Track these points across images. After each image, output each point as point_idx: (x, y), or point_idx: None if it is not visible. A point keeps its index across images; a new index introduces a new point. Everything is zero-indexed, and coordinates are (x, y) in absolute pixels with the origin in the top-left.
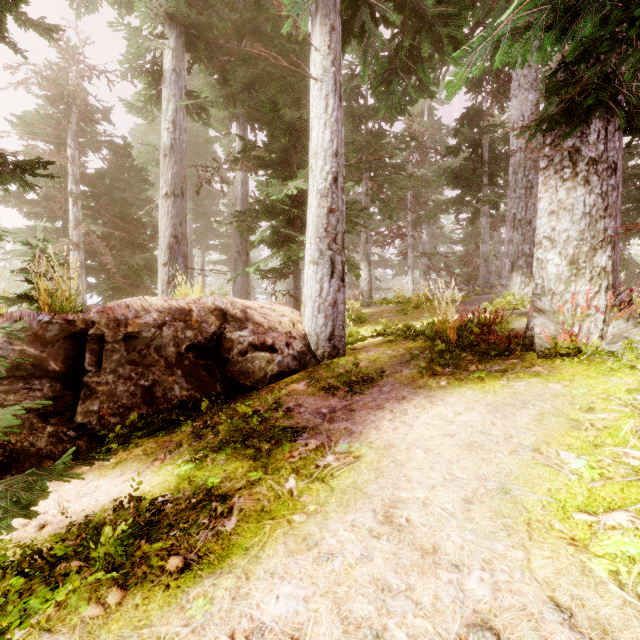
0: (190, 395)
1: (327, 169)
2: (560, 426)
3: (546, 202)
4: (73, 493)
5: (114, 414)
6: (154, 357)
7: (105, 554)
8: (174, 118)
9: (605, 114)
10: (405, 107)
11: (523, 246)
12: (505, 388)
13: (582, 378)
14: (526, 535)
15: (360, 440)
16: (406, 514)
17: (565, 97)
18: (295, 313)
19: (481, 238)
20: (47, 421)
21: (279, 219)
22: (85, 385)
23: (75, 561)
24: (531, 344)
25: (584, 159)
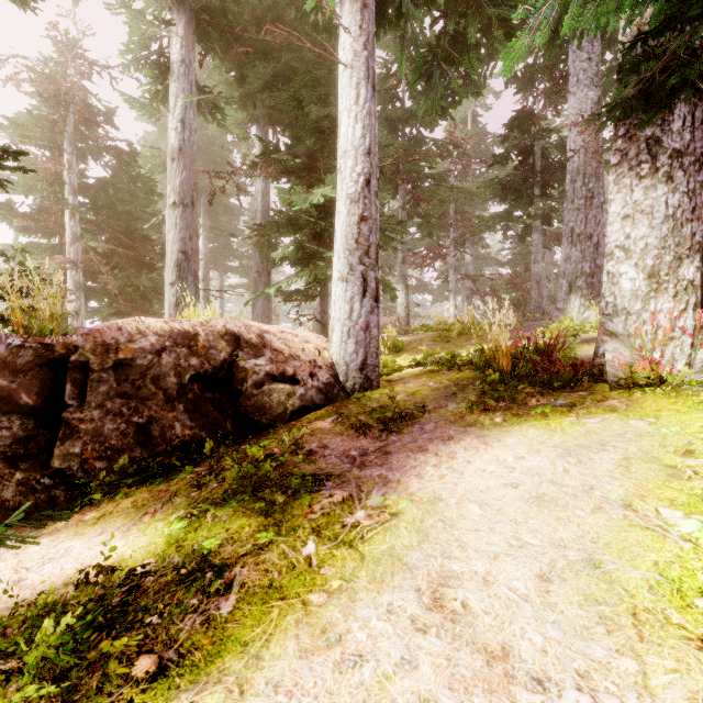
0: (194, 434)
1: (358, 170)
2: (654, 474)
3: (619, 205)
4: (37, 558)
5: (100, 457)
6: (150, 389)
7: (56, 649)
8: (183, 116)
9: (692, 97)
10: (447, 110)
11: (582, 264)
12: (575, 426)
13: (671, 414)
14: (634, 633)
15: (398, 491)
16: (461, 596)
17: (644, 75)
18: (321, 339)
19: (533, 257)
20: (16, 466)
21: (304, 233)
22: (65, 422)
23: (13, 660)
24: (601, 374)
25: (666, 151)
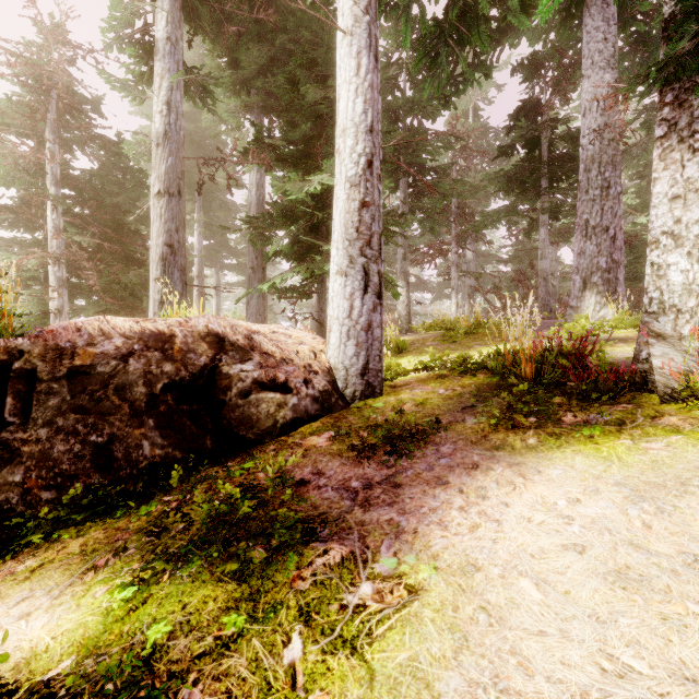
0: (166, 454)
1: (359, 150)
2: None
3: (665, 184)
4: None
5: (47, 486)
6: (113, 401)
7: None
8: (169, 98)
9: None
10: (450, 99)
11: (598, 259)
12: (635, 453)
13: None
14: None
15: (416, 550)
16: None
17: None
18: (317, 340)
19: (539, 253)
20: None
21: (300, 225)
22: (3, 444)
23: None
24: (644, 382)
25: None
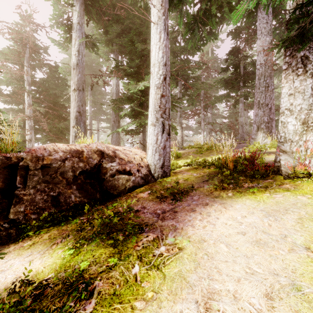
0: (81, 200)
1: (160, 73)
2: None
3: (287, 89)
4: None
5: (34, 213)
6: (59, 178)
7: None
8: (78, 49)
9: None
10: (200, 47)
11: (264, 117)
12: (270, 199)
13: None
14: None
15: (182, 235)
16: (222, 308)
17: (301, 25)
18: (143, 153)
19: (239, 114)
20: None
21: (135, 103)
22: (16, 196)
23: None
24: (278, 171)
25: (311, 62)
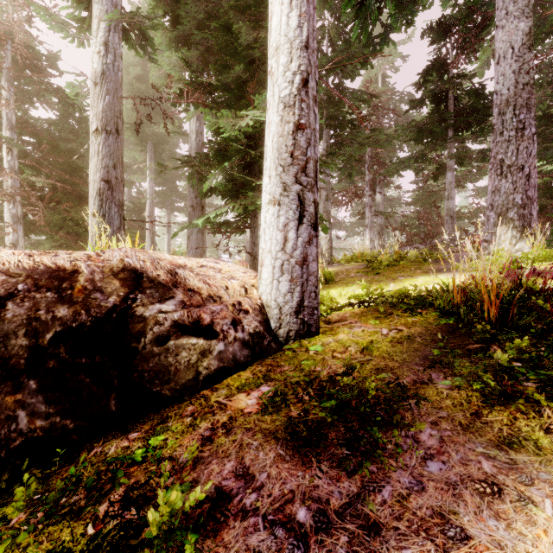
0: (52, 425)
1: (293, 67)
2: None
3: None
4: None
5: None
6: None
7: None
8: (106, 39)
9: None
10: (368, 59)
11: (514, 195)
12: None
13: None
14: None
15: None
16: None
17: None
18: (249, 274)
19: (446, 194)
20: None
21: (233, 163)
22: None
23: None
24: None
25: None
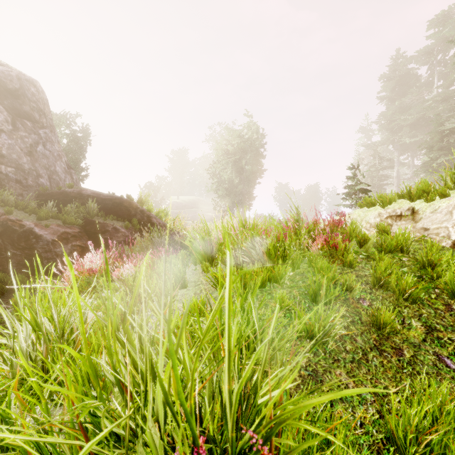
0: None
1: None
2: None
3: None
4: None
5: None
6: None
7: None
8: (397, 170)
9: None
10: None
11: None
12: None
13: None
14: None
15: None
16: None
17: None
18: None
19: None
20: None
21: None
22: None
23: None
24: None
25: None
